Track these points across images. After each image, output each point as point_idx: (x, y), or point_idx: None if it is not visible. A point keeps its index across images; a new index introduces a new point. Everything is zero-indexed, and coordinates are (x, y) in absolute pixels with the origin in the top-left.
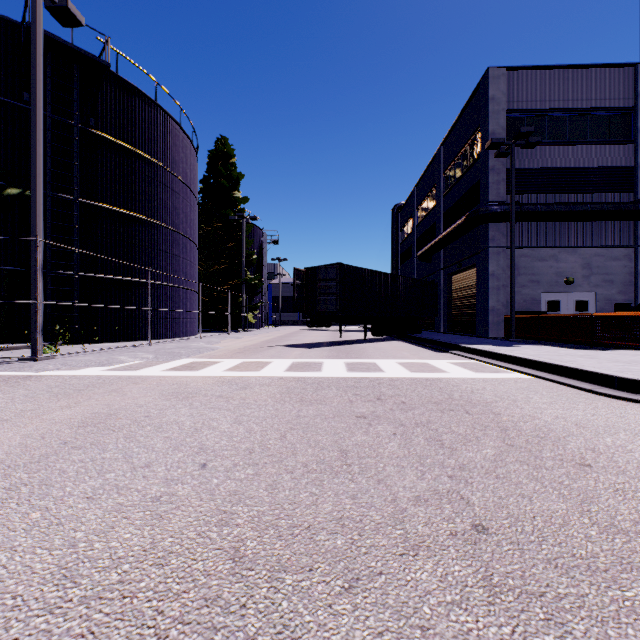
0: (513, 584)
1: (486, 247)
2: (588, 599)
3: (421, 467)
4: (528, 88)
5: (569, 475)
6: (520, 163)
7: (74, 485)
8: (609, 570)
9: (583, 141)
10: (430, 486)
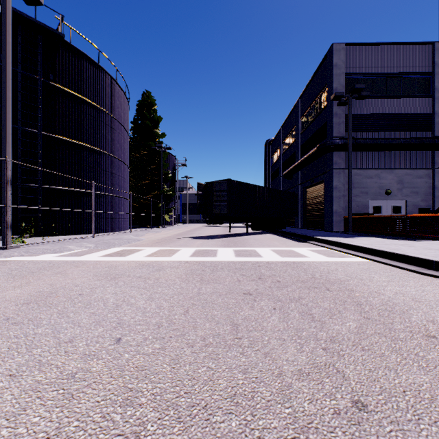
0: None
1: (331, 168)
2: None
3: (299, 340)
4: (360, 58)
5: (421, 346)
6: (354, 110)
7: (2, 361)
8: None
9: (397, 95)
10: (309, 359)
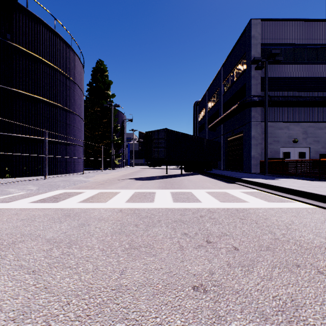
0: None
1: (249, 121)
2: None
3: None
4: (273, 31)
5: None
6: (268, 74)
7: None
8: None
9: (303, 62)
10: None
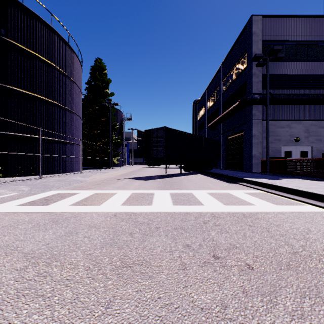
0: None
1: (250, 119)
2: None
3: None
4: (274, 28)
5: None
6: (269, 71)
7: None
8: None
9: (305, 59)
10: None
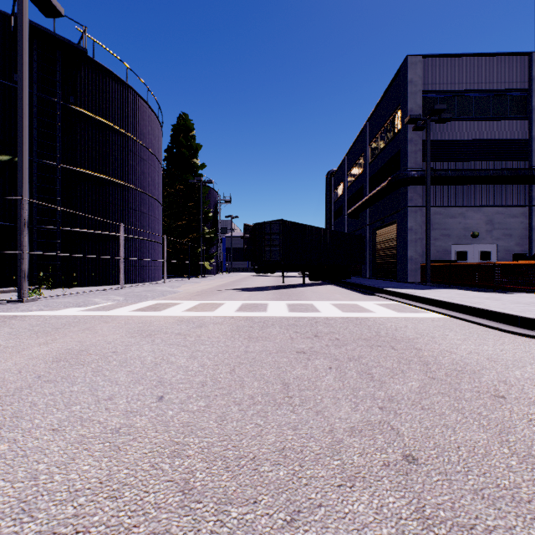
0: (444, 516)
1: (405, 206)
2: (516, 532)
3: (354, 399)
4: (440, 73)
5: (486, 406)
6: (434, 136)
7: (42, 417)
8: (532, 501)
9: (486, 117)
10: (363, 417)
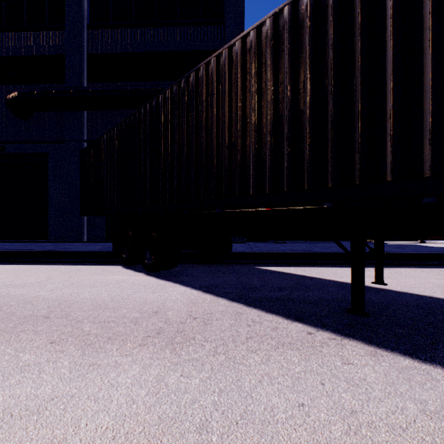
0: None
1: None
2: None
3: None
4: None
5: None
6: None
7: None
8: None
9: None
10: None
